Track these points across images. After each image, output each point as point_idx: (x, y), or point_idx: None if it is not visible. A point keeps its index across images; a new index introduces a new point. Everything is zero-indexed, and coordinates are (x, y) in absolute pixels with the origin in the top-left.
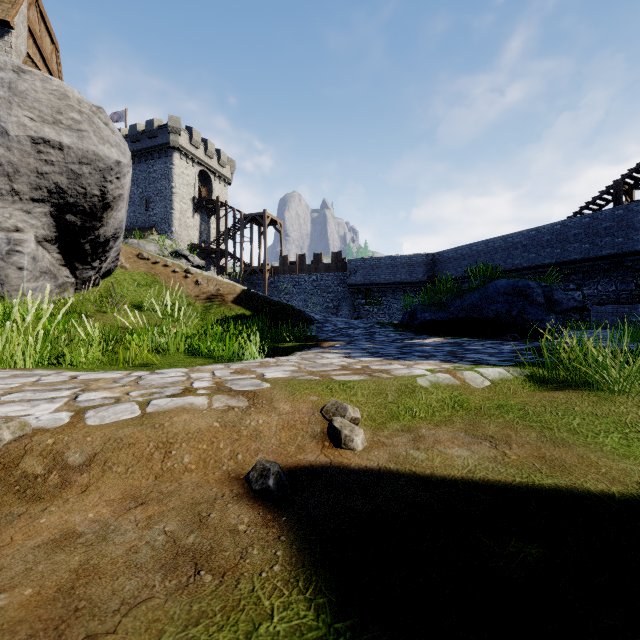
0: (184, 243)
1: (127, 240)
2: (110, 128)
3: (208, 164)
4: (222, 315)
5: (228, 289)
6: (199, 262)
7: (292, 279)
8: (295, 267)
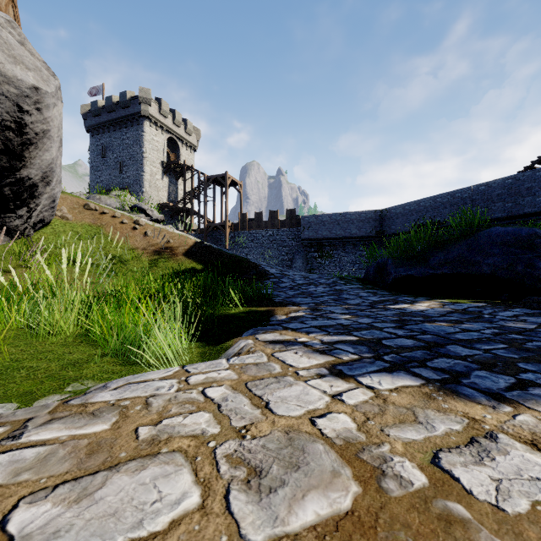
0: (154, 202)
1: (89, 195)
2: (28, 49)
3: (176, 132)
4: (170, 269)
5: (179, 241)
6: (158, 216)
7: (250, 234)
8: (253, 223)
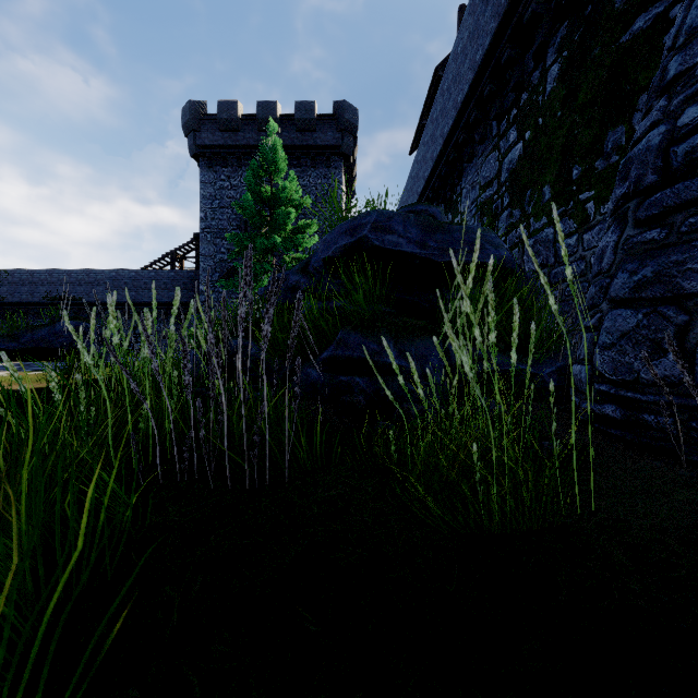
0: None
1: None
2: None
3: None
4: None
5: None
6: None
7: None
8: None
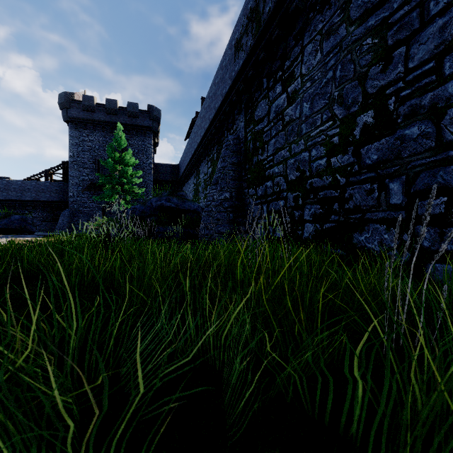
0: None
1: None
2: None
3: None
4: None
5: None
6: None
7: None
8: None
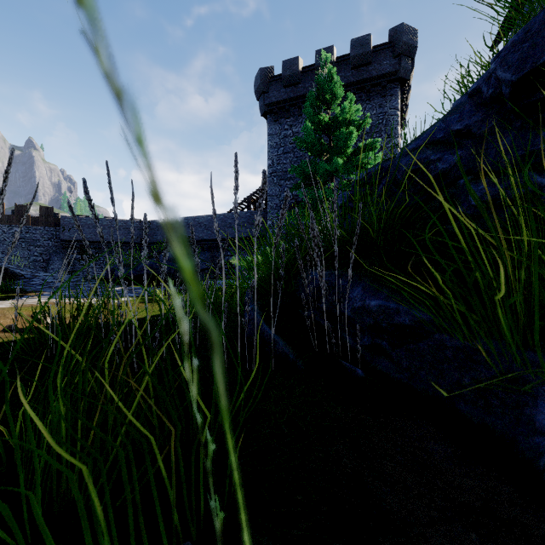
0: None
1: None
2: None
3: None
4: None
5: None
6: None
7: None
8: None
